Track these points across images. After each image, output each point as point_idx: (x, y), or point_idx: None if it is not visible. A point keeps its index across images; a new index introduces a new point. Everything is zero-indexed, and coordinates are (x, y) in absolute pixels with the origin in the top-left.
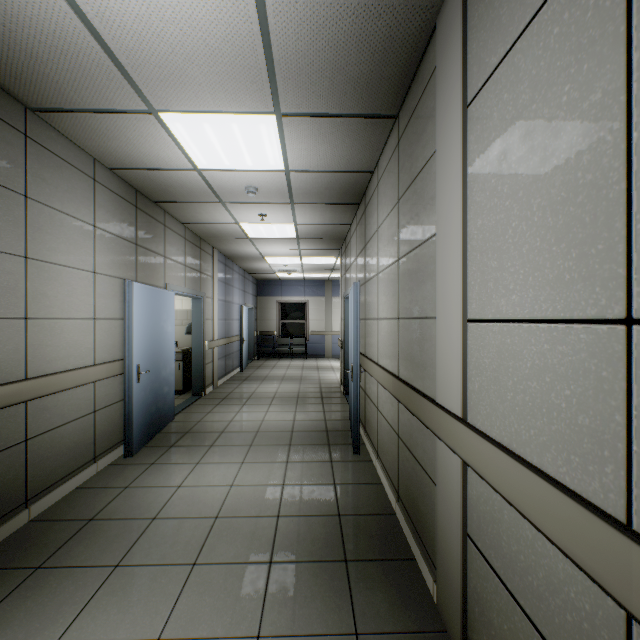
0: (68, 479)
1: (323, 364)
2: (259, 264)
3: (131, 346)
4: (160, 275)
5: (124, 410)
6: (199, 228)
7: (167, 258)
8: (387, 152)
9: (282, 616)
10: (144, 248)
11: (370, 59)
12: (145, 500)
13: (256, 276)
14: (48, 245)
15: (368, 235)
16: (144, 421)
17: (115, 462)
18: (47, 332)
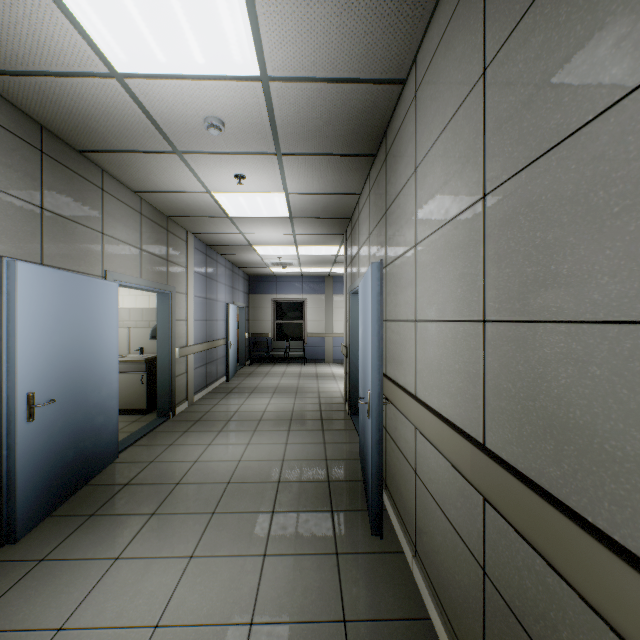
0: None
1: (323, 371)
2: (248, 255)
3: (13, 365)
4: (93, 258)
5: None
6: (160, 200)
7: (107, 236)
8: (443, 10)
9: None
10: (59, 216)
11: None
12: None
13: (247, 271)
14: None
15: (392, 192)
16: (47, 478)
17: None
18: None
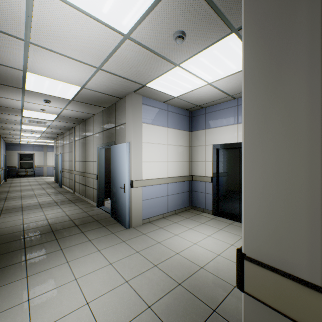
0: None
1: (44, 178)
2: (15, 139)
3: None
4: None
5: None
6: (3, 132)
7: None
8: (68, 133)
9: (53, 195)
10: None
11: (65, 128)
12: (15, 195)
13: (8, 142)
14: None
15: (64, 143)
16: None
17: None
18: None
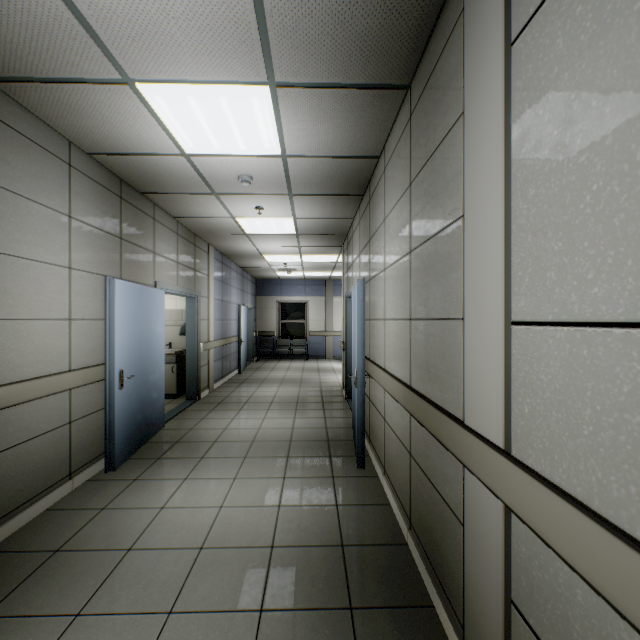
0: (37, 500)
1: (324, 366)
2: (258, 262)
3: (113, 349)
4: (149, 272)
5: (105, 420)
6: (192, 223)
7: (157, 254)
8: (396, 131)
9: None
10: (130, 243)
11: (380, 8)
12: (122, 525)
13: (255, 275)
14: (11, 236)
15: (373, 228)
16: (128, 431)
17: (94, 477)
18: (9, 335)
